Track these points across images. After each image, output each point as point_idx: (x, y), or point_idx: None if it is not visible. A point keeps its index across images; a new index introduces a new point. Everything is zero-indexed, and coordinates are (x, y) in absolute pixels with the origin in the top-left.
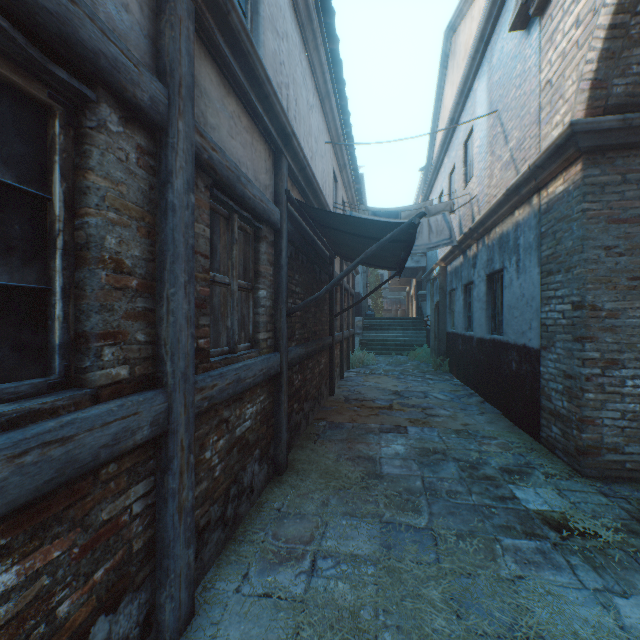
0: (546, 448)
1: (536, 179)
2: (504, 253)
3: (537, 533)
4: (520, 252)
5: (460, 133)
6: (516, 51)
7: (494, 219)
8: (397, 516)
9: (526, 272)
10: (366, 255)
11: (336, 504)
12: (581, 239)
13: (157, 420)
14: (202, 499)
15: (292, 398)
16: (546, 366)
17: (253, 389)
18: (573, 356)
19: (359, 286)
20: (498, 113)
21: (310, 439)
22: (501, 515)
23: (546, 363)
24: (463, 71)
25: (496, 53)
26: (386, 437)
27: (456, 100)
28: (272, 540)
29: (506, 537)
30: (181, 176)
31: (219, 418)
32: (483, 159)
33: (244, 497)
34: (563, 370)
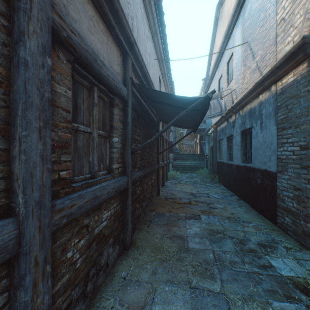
0: (281, 229)
1: (275, 75)
2: (252, 119)
3: (293, 296)
4: (263, 118)
5: (225, 58)
6: (260, 6)
7: (246, 100)
8: (201, 282)
9: (267, 129)
10: (179, 117)
11: (161, 273)
12: (307, 108)
13: (5, 247)
14: (64, 289)
15: (135, 201)
16: (281, 182)
17: (108, 200)
18: (301, 177)
19: (171, 138)
20: (248, 43)
21: (146, 224)
22: (266, 281)
23: (281, 180)
24: (227, 23)
25: (247, 11)
26: (189, 222)
27: (223, 40)
28: (118, 306)
29: (274, 300)
30: (35, 39)
31: (80, 225)
32: (239, 69)
33: (101, 272)
34: (293, 185)
